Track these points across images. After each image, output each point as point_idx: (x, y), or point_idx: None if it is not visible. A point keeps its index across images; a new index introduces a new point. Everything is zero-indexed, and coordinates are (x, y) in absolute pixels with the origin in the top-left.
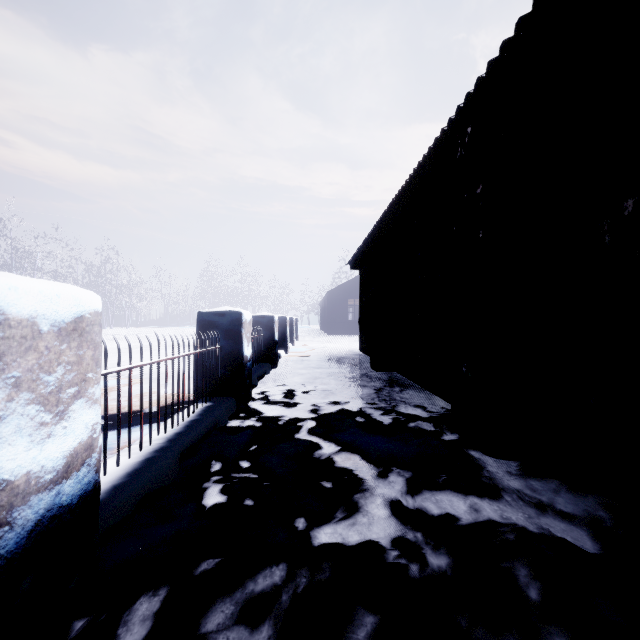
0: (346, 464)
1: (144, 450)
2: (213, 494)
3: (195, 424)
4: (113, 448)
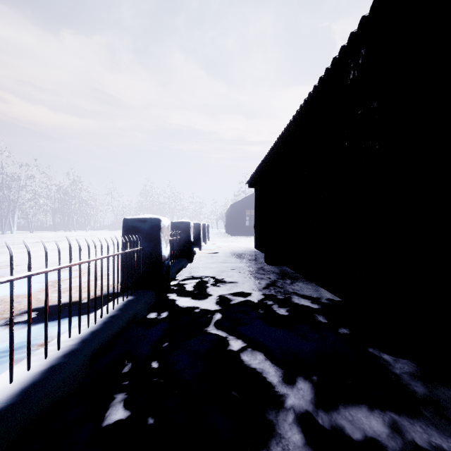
0: (252, 364)
1: (53, 354)
2: (116, 406)
3: (112, 320)
4: (34, 345)
